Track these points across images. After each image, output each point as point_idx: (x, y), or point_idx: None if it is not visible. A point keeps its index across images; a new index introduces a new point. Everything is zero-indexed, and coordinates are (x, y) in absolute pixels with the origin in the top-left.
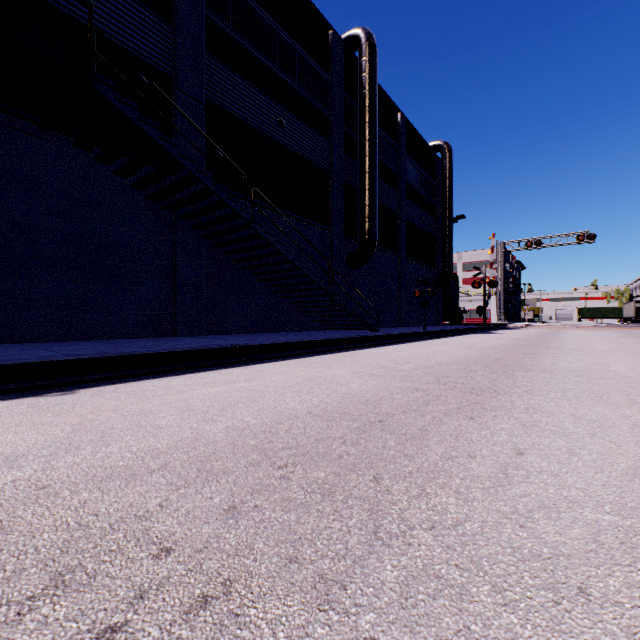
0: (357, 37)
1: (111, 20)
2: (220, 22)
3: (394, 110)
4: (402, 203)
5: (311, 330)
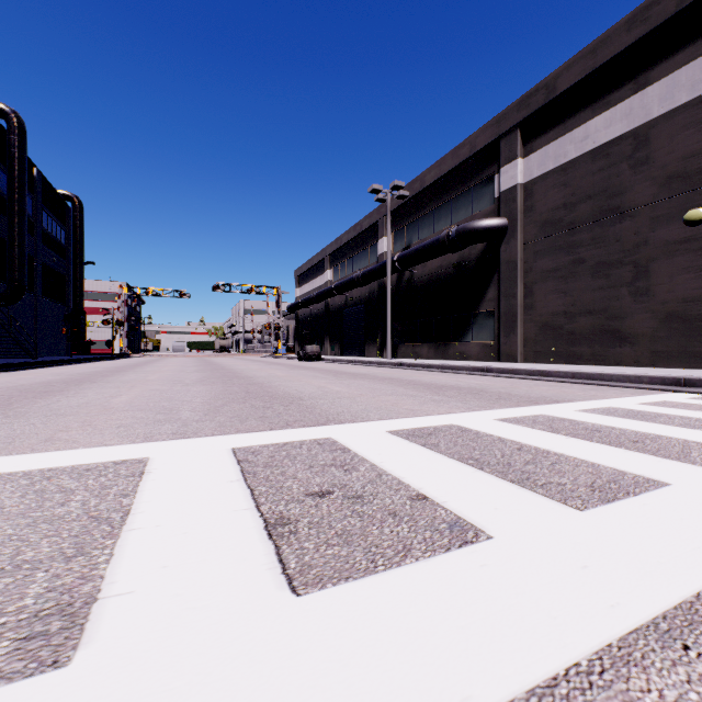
0: (6, 114)
1: None
2: None
3: (31, 165)
4: (39, 248)
5: None
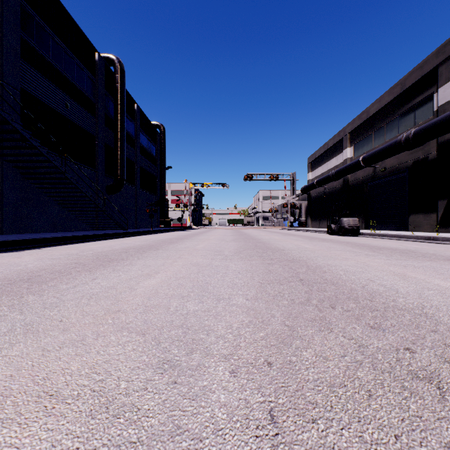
0: (113, 61)
1: None
2: (29, 40)
3: (133, 102)
4: (138, 157)
5: (85, 230)
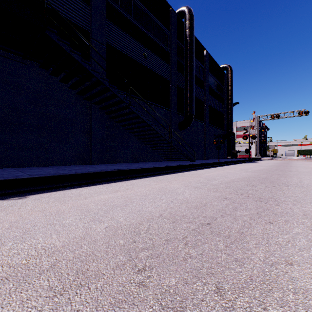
0: (183, 11)
1: (58, 3)
2: (114, 4)
3: (202, 49)
4: (206, 96)
5: (160, 161)
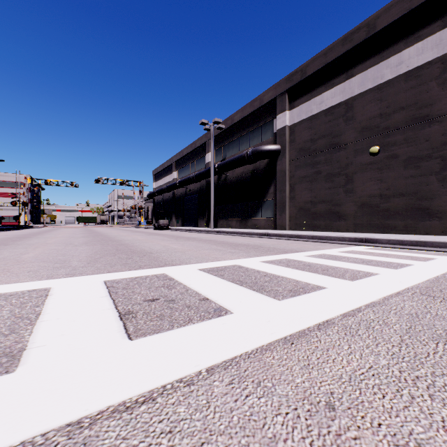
0: None
1: None
2: None
3: None
4: None
5: None
